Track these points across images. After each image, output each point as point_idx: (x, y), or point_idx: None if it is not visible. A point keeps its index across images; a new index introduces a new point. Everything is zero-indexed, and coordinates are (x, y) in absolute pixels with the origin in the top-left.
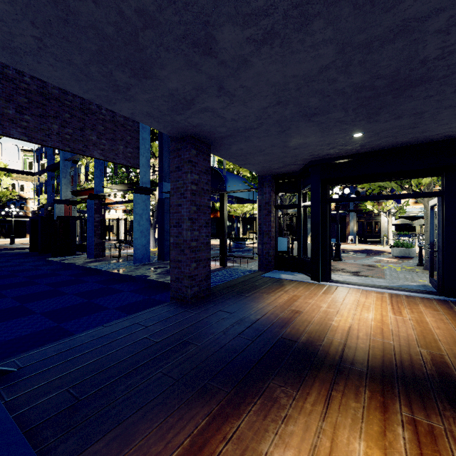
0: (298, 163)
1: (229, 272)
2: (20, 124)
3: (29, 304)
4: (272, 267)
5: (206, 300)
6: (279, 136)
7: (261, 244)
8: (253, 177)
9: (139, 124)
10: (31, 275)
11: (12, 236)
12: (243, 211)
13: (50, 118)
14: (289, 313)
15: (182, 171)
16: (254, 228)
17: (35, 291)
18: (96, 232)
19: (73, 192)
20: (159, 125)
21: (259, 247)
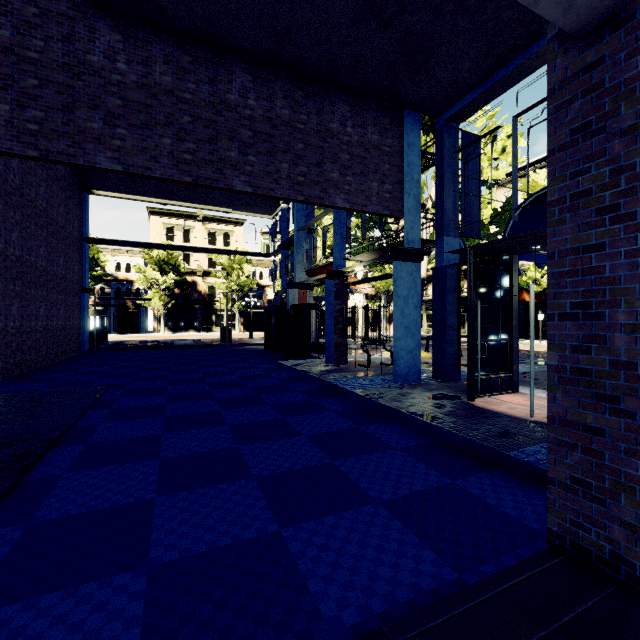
0: None
1: None
2: (243, 170)
3: (246, 448)
4: None
5: None
6: None
7: None
8: None
9: (402, 140)
10: (260, 385)
11: (251, 330)
12: None
13: (279, 154)
14: None
15: (603, 133)
16: None
17: (259, 417)
18: (336, 327)
19: (308, 272)
20: None
21: None
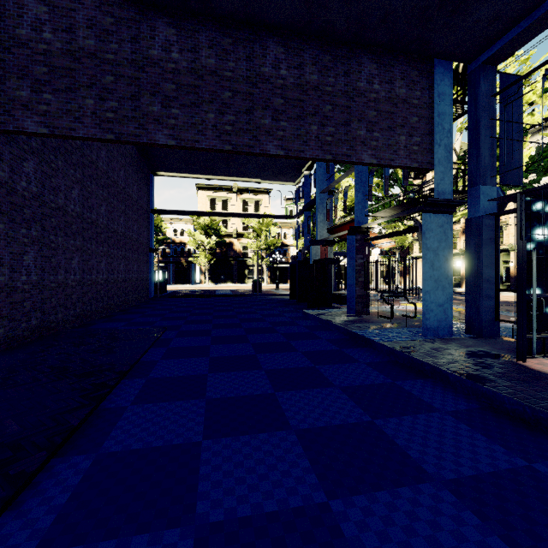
0: None
1: None
2: (276, 135)
3: (282, 395)
4: None
5: None
6: None
7: None
8: None
9: (431, 91)
10: (289, 332)
11: (277, 282)
12: None
13: (308, 118)
14: None
15: None
16: None
17: (291, 364)
18: (358, 279)
19: (329, 230)
20: None
21: None
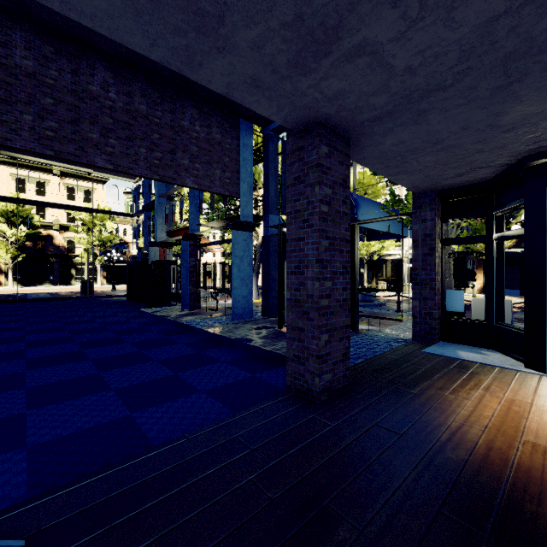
0: (498, 163)
1: (364, 340)
2: (105, 150)
3: (107, 373)
4: (437, 337)
5: (345, 396)
6: (490, 101)
7: (418, 300)
8: (395, 200)
9: (239, 141)
10: (121, 329)
11: (113, 283)
12: (369, 251)
13: (138, 141)
14: (531, 453)
15: (304, 183)
16: (383, 274)
17: (119, 352)
18: (191, 279)
19: (168, 233)
20: (271, 106)
21: (414, 304)
